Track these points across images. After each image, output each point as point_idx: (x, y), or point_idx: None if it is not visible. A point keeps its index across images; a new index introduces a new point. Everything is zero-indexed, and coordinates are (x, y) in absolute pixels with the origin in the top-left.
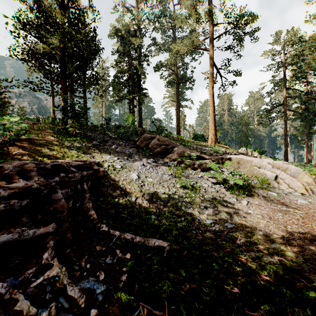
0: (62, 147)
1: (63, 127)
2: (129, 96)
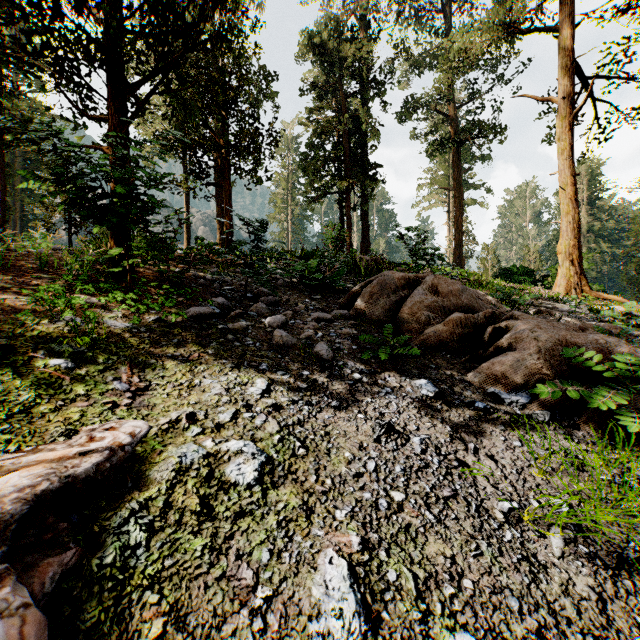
0: (7, 347)
1: (104, 257)
2: (338, 182)
